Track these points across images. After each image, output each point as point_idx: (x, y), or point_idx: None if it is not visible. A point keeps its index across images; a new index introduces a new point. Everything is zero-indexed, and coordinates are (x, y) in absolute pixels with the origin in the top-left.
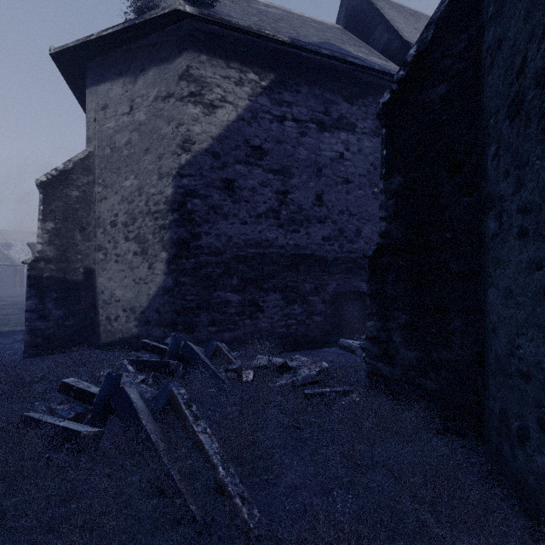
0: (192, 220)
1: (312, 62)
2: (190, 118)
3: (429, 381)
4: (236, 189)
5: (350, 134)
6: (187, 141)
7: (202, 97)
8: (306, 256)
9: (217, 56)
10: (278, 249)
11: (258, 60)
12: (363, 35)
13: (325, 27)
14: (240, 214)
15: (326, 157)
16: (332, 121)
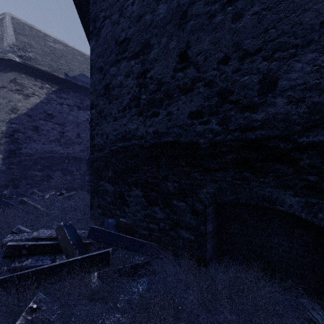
0: (17, 142)
1: (75, 83)
2: (16, 100)
3: None
4: (40, 130)
5: None
6: (15, 109)
7: (22, 91)
8: (73, 157)
9: (30, 76)
10: (60, 154)
11: (50, 80)
12: None
13: (84, 59)
14: (42, 140)
15: (81, 120)
16: (84, 106)
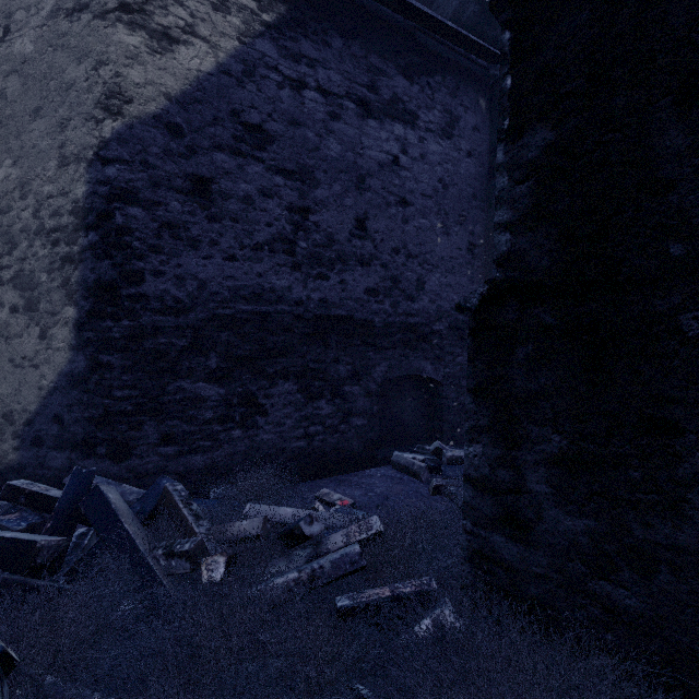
0: (124, 247)
1: (349, 0)
2: (120, 52)
3: (623, 590)
4: (215, 196)
5: (409, 129)
6: (115, 95)
7: (146, 17)
8: (341, 320)
9: None
10: (291, 307)
11: None
12: (422, 1)
13: None
14: (223, 241)
15: (372, 159)
16: (381, 103)
